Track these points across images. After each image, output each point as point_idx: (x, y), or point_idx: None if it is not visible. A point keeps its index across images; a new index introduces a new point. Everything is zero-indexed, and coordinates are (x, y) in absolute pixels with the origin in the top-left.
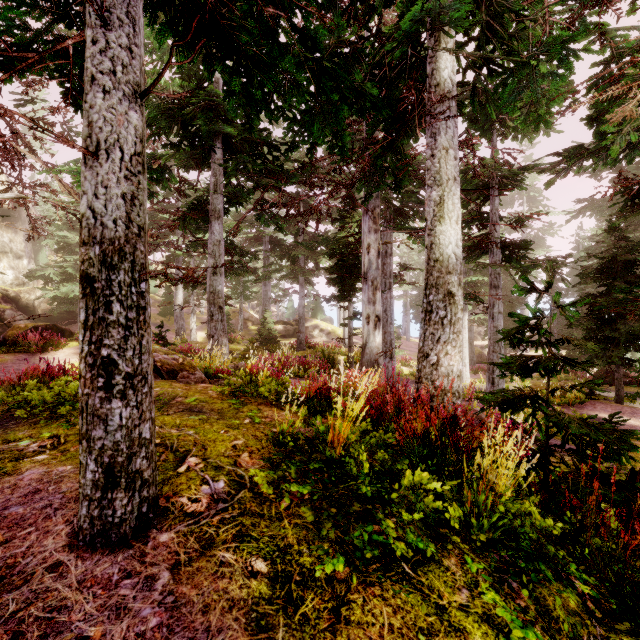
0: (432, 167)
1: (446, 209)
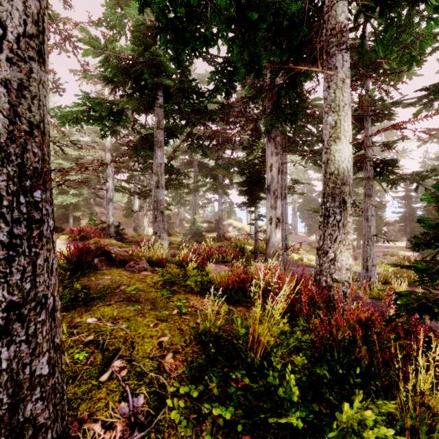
0: (329, 97)
1: (341, 131)
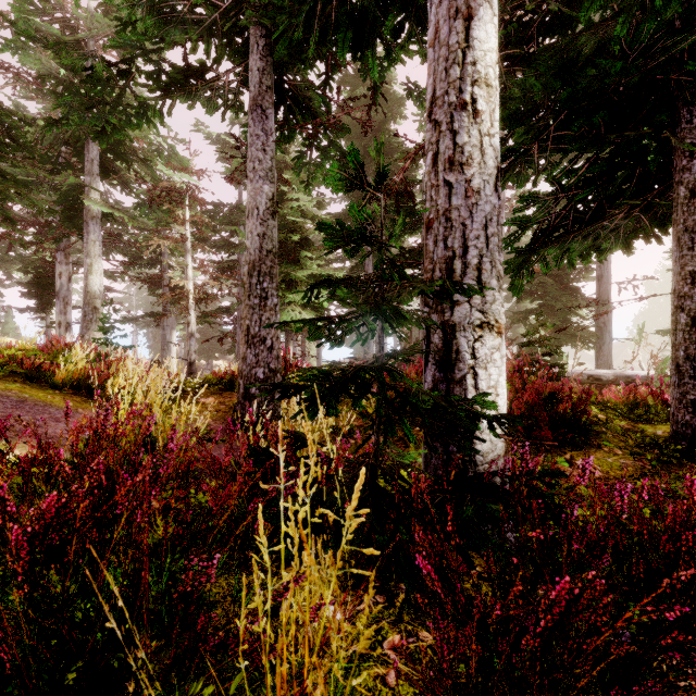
0: (87, 248)
1: (94, 269)
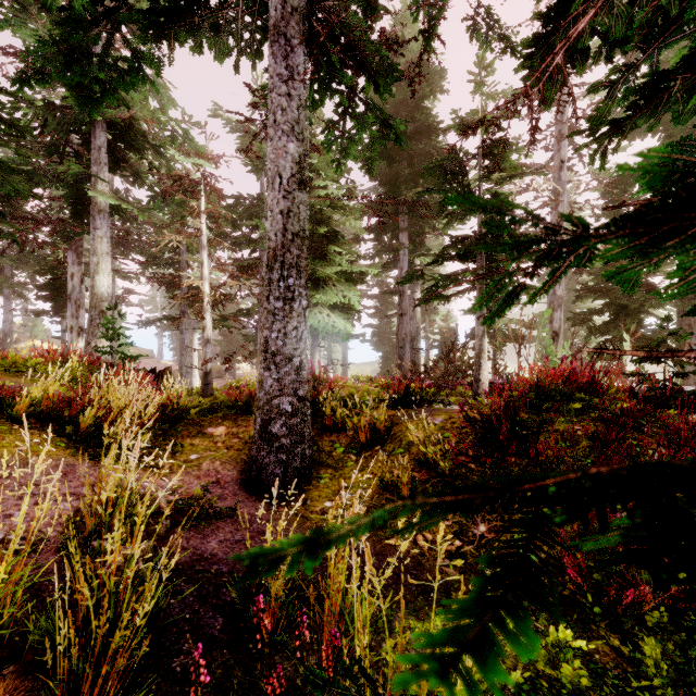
0: (94, 245)
1: (101, 268)
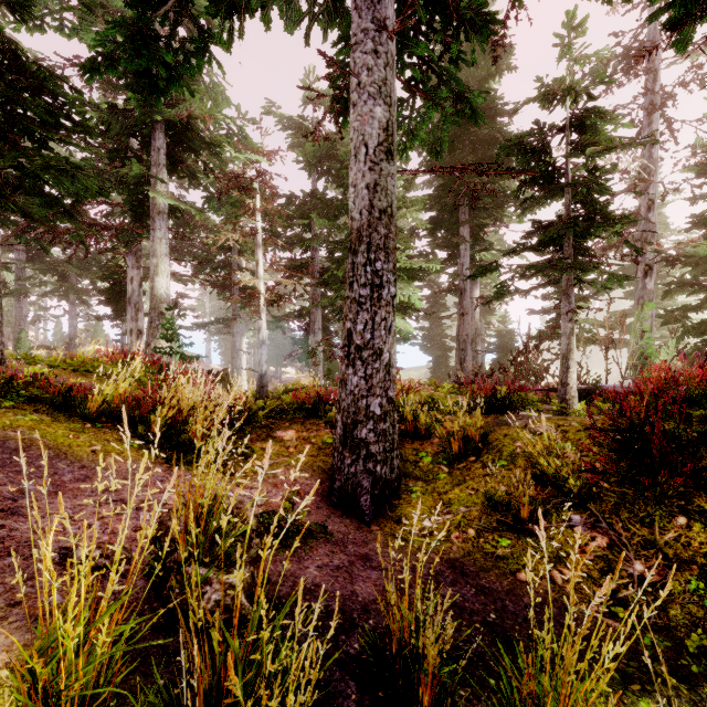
0: (153, 246)
1: (160, 270)
